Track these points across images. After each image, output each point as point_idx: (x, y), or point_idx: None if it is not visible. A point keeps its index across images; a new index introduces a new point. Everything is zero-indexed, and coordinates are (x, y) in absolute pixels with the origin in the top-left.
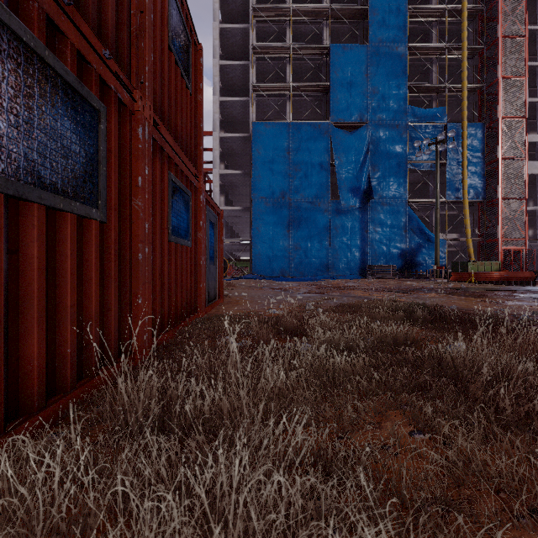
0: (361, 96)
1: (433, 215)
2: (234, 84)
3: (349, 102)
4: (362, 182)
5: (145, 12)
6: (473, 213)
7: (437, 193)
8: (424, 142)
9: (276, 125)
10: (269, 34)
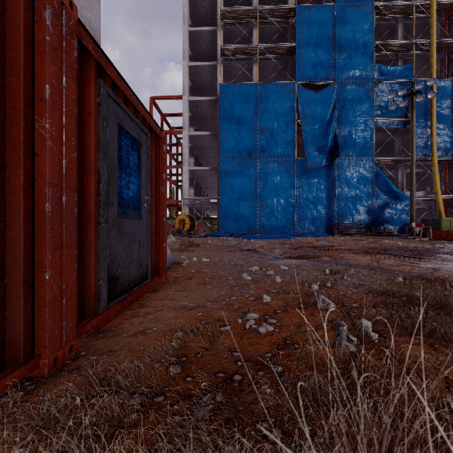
0: (327, 55)
1: (398, 173)
2: (202, 52)
3: (315, 62)
4: (329, 140)
5: None
6: (440, 170)
7: (413, 147)
8: (399, 93)
9: (243, 86)
10: (236, 1)
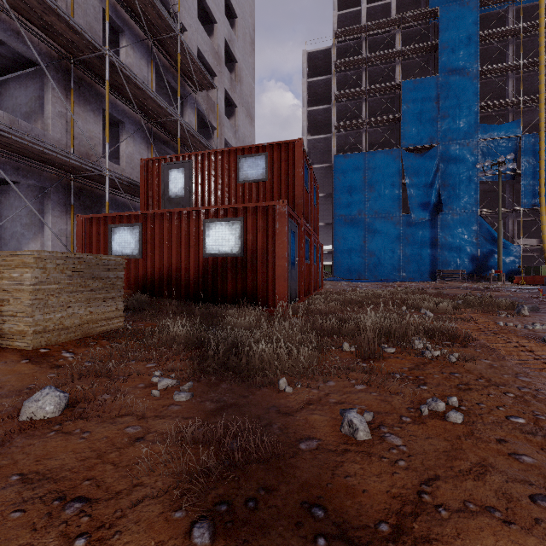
0: (431, 122)
1: (509, 222)
2: (318, 122)
3: (419, 129)
4: (432, 198)
5: (312, 207)
6: None
7: (499, 207)
8: (486, 164)
9: (354, 156)
10: (348, 78)
